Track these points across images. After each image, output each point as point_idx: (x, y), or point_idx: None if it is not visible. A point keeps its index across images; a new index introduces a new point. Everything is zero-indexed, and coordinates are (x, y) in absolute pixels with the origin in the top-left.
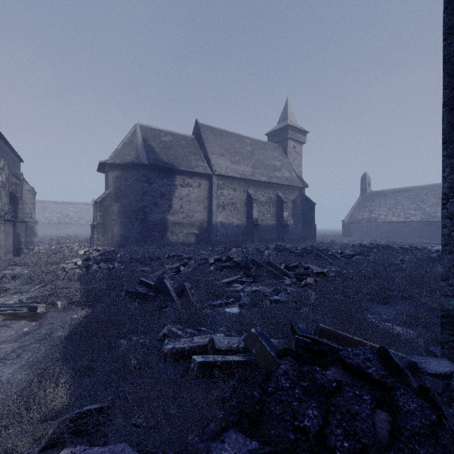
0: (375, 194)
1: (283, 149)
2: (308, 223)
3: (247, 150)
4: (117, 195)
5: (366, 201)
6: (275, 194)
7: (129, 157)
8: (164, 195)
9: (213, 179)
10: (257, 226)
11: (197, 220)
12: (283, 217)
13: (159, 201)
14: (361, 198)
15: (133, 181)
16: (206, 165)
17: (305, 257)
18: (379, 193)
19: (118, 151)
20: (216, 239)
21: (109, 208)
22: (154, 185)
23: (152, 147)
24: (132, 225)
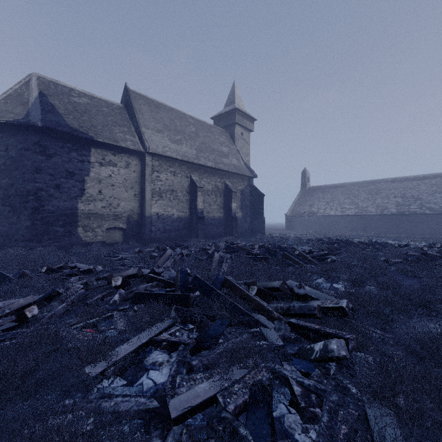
0: (314, 189)
1: (230, 135)
2: (257, 216)
3: (191, 130)
4: None
5: (306, 196)
6: (223, 183)
7: (12, 115)
8: (73, 174)
9: (146, 159)
10: (203, 219)
11: (124, 211)
12: (231, 209)
13: (63, 182)
14: (301, 192)
15: (19, 150)
16: (136, 140)
17: (270, 260)
18: (318, 188)
19: None
20: (151, 235)
21: None
22: (55, 159)
23: (55, 106)
24: (17, 217)
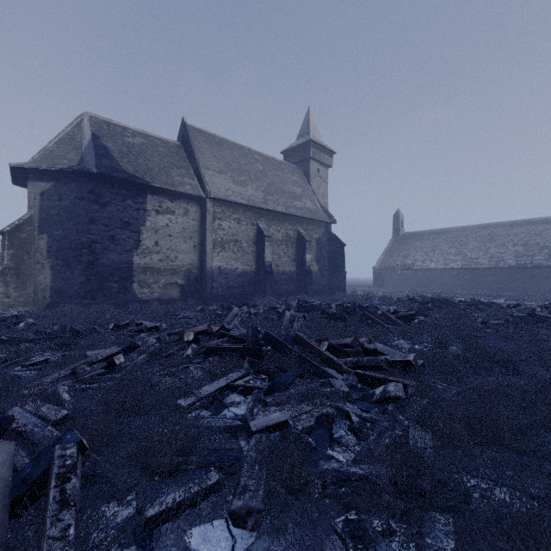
0: (409, 235)
1: (304, 172)
2: (337, 270)
3: (257, 168)
4: (44, 222)
5: (399, 244)
6: (295, 230)
7: (66, 161)
8: (128, 224)
9: (206, 205)
10: (271, 274)
11: (182, 265)
12: (305, 261)
13: (118, 233)
14: (393, 240)
15: (73, 200)
16: (196, 184)
17: (347, 320)
18: (414, 234)
19: (48, 151)
20: (212, 292)
21: (29, 243)
22: (109, 208)
23: (109, 149)
24: (70, 272)
